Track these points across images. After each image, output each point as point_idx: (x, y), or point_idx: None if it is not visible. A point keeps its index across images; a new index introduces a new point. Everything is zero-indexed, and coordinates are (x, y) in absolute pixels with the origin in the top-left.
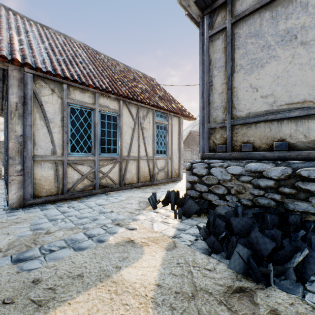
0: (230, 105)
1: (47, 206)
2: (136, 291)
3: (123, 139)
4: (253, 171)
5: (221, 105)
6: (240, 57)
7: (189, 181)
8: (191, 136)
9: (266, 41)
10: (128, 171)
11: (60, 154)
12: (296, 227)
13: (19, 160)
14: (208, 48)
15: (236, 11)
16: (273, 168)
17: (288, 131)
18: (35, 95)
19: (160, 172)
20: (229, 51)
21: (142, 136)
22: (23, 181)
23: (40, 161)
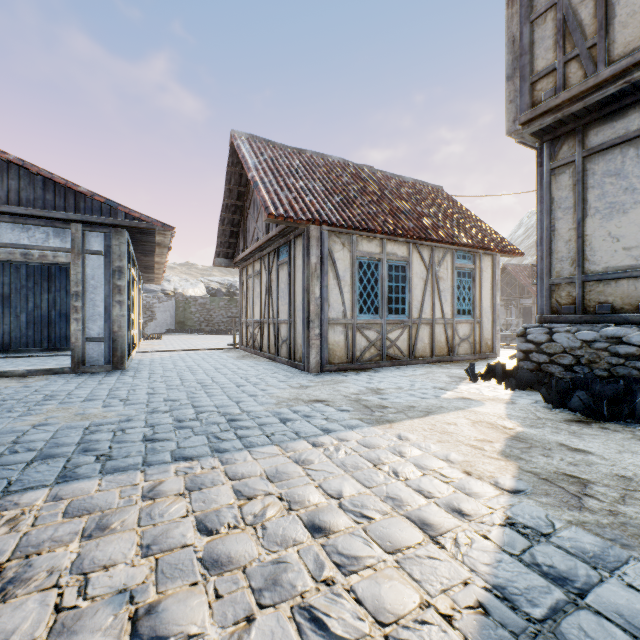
0: (581, 256)
1: (345, 374)
2: (491, 414)
3: (413, 296)
4: (610, 336)
5: (568, 255)
6: (594, 199)
7: (521, 351)
8: (505, 275)
9: (630, 183)
10: (419, 339)
11: (349, 317)
12: None
13: (317, 323)
14: (549, 184)
15: (588, 142)
16: (635, 332)
17: None
18: (329, 253)
19: (462, 342)
20: (578, 191)
21: (437, 289)
22: (321, 345)
23: (333, 325)
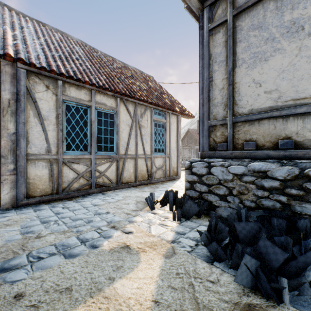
0: (231, 101)
1: (41, 207)
2: (130, 309)
3: (121, 137)
4: (257, 170)
5: (222, 101)
6: (242, 51)
7: (188, 181)
8: (189, 134)
9: (270, 33)
10: (126, 169)
11: (55, 152)
12: (305, 232)
13: (12, 158)
14: (208, 43)
15: (237, 3)
16: (278, 167)
17: (294, 128)
18: (28, 92)
19: (158, 170)
20: (230, 45)
21: (140, 134)
22: (16, 180)
23: (34, 160)
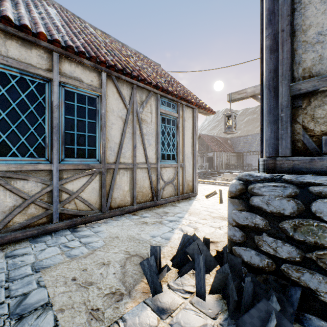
0: None
1: None
2: None
3: (108, 136)
4: None
5: None
6: None
7: (238, 225)
8: (200, 140)
9: None
10: (117, 186)
11: None
12: None
13: None
14: None
15: None
16: None
17: None
18: None
19: (167, 185)
20: None
21: (139, 132)
22: None
23: None
